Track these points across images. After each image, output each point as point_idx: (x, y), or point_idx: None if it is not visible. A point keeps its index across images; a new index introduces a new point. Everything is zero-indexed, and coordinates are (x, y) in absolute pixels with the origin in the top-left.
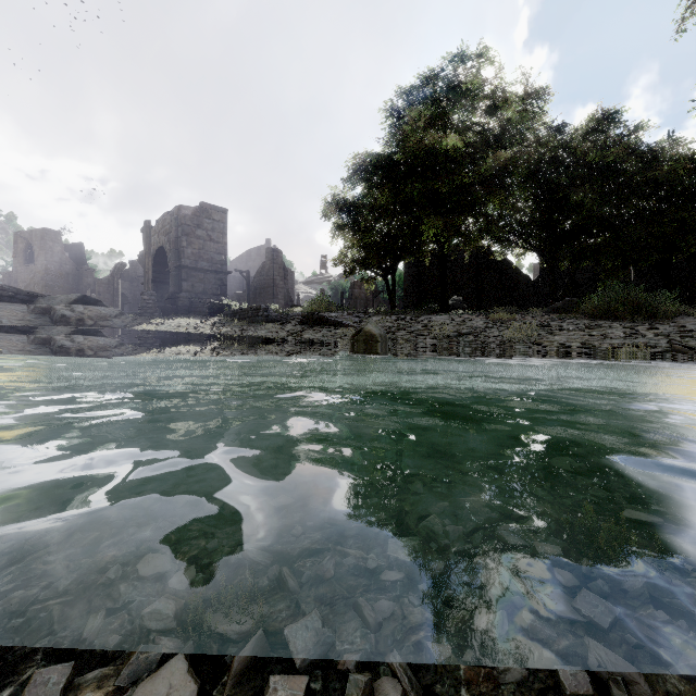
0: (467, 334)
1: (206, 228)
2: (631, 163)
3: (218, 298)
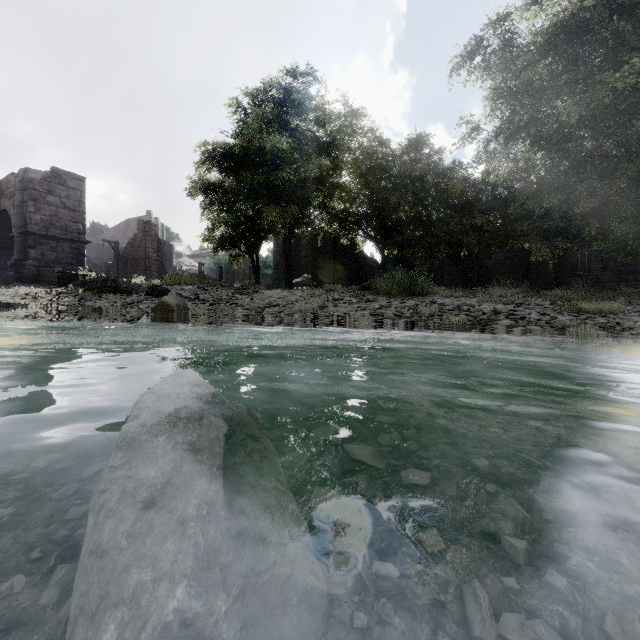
0: (275, 306)
1: (59, 195)
2: (431, 177)
3: (73, 268)
